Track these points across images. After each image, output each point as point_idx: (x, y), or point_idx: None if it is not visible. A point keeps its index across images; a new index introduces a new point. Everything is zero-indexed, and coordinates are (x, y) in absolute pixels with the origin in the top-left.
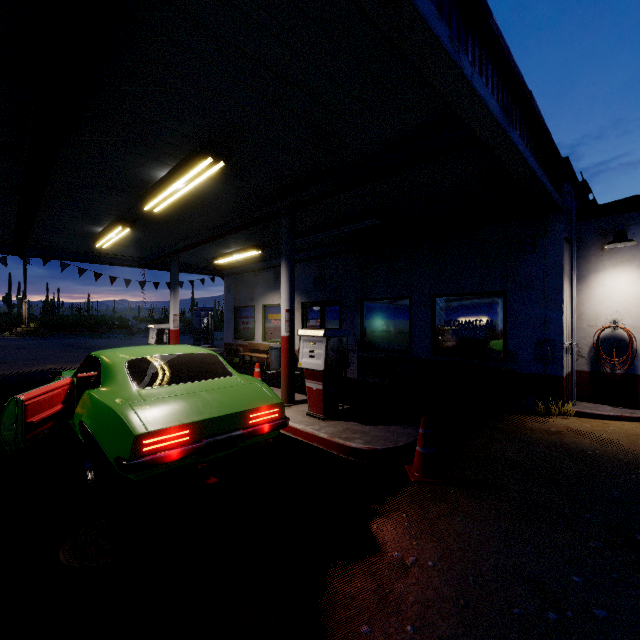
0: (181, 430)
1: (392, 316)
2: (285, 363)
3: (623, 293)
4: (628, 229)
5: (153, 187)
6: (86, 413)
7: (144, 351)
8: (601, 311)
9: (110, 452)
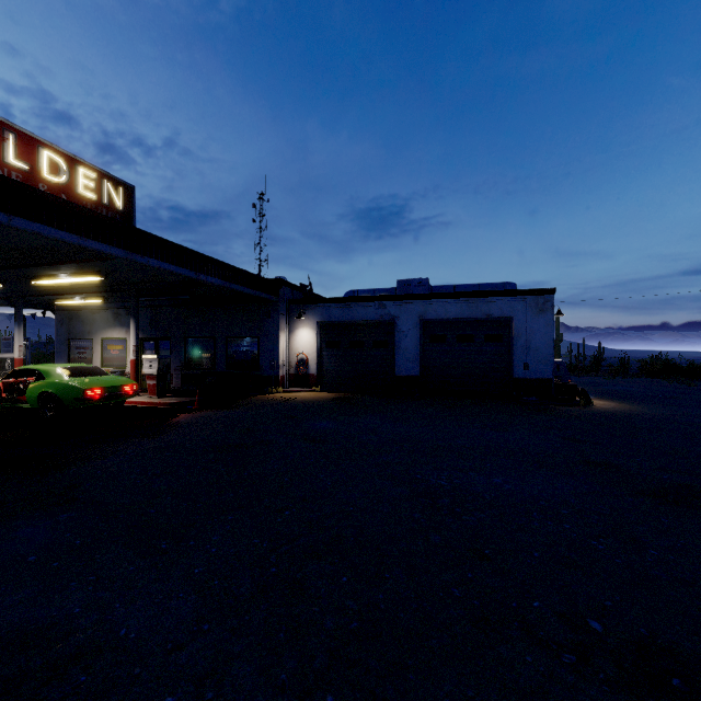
0: (99, 389)
1: (205, 348)
2: (133, 374)
3: (305, 339)
4: (307, 311)
5: (46, 275)
6: (46, 388)
7: (61, 365)
8: (299, 346)
9: (69, 398)
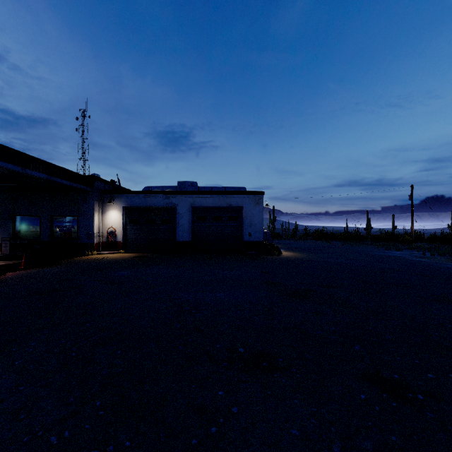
0: None
1: (31, 224)
2: None
3: (114, 217)
4: (115, 199)
5: None
6: None
7: None
8: (109, 223)
9: None
